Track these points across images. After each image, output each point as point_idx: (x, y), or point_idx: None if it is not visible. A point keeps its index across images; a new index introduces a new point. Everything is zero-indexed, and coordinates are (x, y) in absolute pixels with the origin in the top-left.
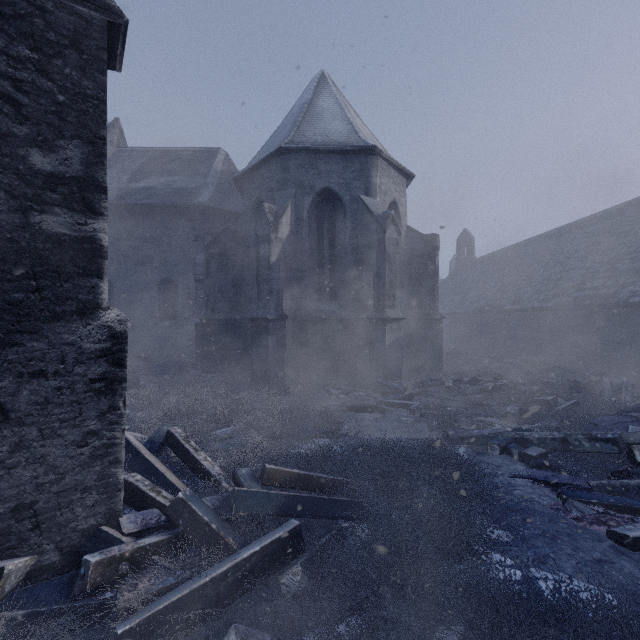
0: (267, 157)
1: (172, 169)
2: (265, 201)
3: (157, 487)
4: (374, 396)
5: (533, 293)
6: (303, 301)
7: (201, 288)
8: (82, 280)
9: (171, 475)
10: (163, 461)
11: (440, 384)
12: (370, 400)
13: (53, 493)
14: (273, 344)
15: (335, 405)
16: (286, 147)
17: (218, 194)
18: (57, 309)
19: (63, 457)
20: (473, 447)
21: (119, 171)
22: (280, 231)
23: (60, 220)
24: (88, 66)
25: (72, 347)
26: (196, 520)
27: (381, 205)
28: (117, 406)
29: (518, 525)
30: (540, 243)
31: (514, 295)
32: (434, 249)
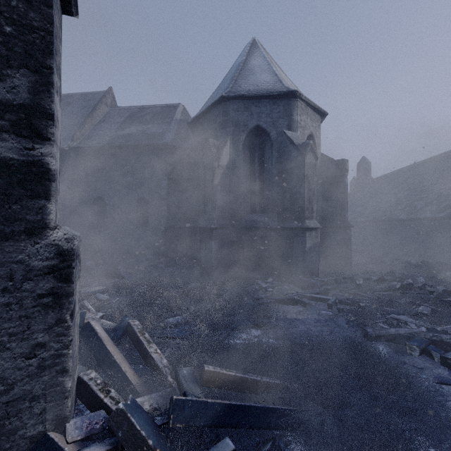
0: (212, 105)
1: (146, 120)
2: (210, 138)
3: (107, 386)
4: (296, 290)
5: (425, 205)
6: (239, 214)
7: (165, 204)
8: (30, 202)
9: (126, 366)
10: (123, 349)
11: (352, 281)
12: (293, 294)
13: (2, 403)
14: (216, 247)
15: (265, 298)
16: (226, 96)
17: (177, 136)
18: (6, 229)
19: (12, 369)
20: (391, 345)
21: (111, 123)
22: (221, 160)
23: (8, 145)
24: None
25: (20, 265)
26: (134, 434)
27: (301, 137)
28: (64, 319)
29: None
30: (429, 165)
31: (408, 207)
32: (344, 171)
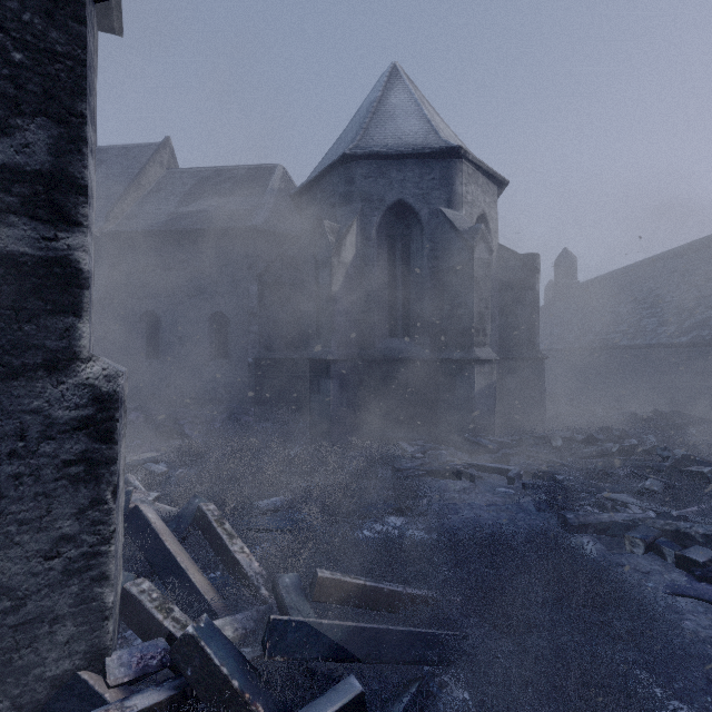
0: (328, 167)
1: (225, 190)
2: (326, 220)
3: (168, 602)
4: (459, 457)
5: (659, 325)
6: (371, 338)
7: (255, 323)
8: (51, 319)
9: (196, 573)
10: (191, 547)
11: (545, 443)
12: (455, 462)
13: (8, 627)
14: (335, 390)
15: (411, 468)
16: (351, 153)
17: (274, 215)
18: (14, 362)
19: (23, 574)
20: (602, 538)
21: (169, 194)
22: (343, 254)
23: (17, 233)
24: (58, 10)
25: (36, 416)
26: (210, 671)
27: (467, 219)
28: (103, 498)
29: (701, 690)
30: (665, 263)
31: (633, 327)
32: (534, 272)
